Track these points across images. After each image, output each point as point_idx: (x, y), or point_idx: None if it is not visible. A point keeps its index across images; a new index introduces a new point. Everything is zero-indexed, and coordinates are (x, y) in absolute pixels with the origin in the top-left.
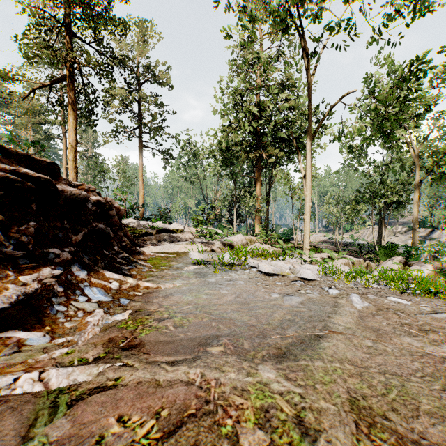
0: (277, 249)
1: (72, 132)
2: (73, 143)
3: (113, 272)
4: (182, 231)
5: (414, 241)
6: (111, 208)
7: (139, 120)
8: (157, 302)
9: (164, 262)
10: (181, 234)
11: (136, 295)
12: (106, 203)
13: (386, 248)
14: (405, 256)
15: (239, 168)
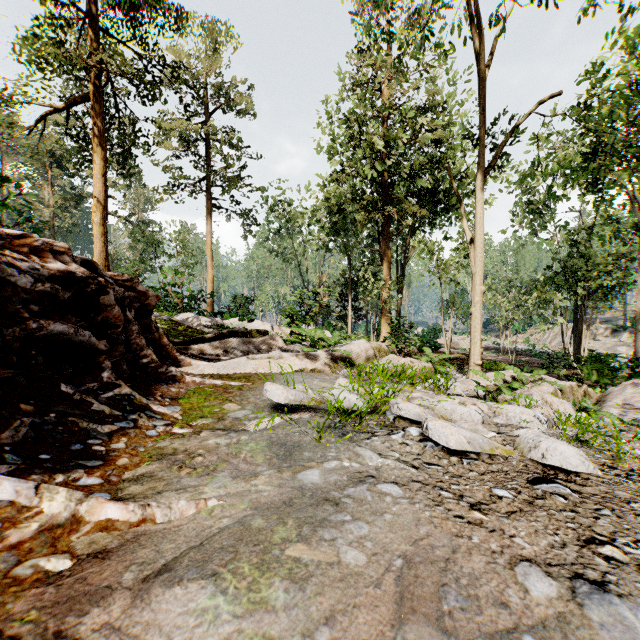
0: (426, 366)
1: (98, 180)
2: (100, 196)
3: (49, 453)
4: (266, 334)
5: (638, 349)
6: (105, 289)
7: (207, 166)
8: (91, 637)
9: (212, 403)
10: (263, 339)
11: (41, 580)
12: (88, 279)
13: (596, 361)
14: (627, 374)
15: (356, 238)
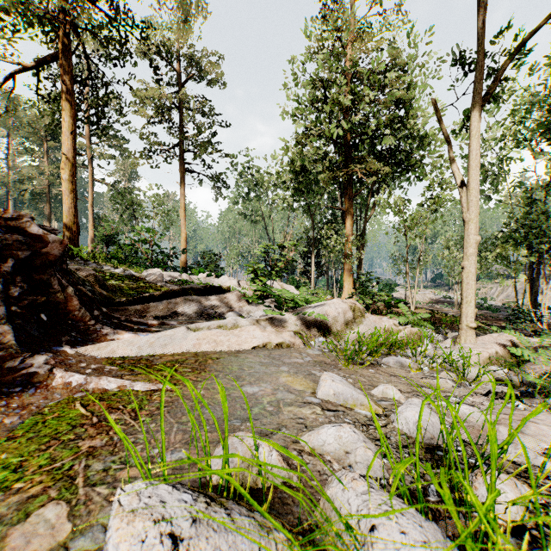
0: (414, 330)
1: (67, 137)
2: (69, 153)
3: None
4: (227, 290)
5: None
6: None
7: (180, 133)
8: None
9: (1, 505)
10: (222, 297)
11: None
12: None
13: None
14: None
15: (318, 200)
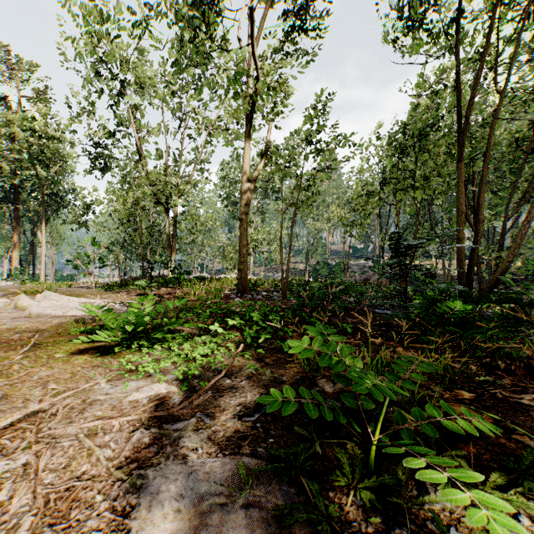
0: None
1: None
2: None
3: None
4: None
5: None
6: None
7: None
8: None
9: None
10: None
11: None
12: None
13: None
14: None
15: None
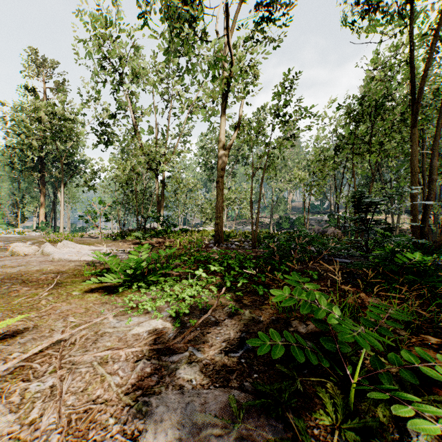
0: None
1: None
2: None
3: None
4: None
5: None
6: None
7: None
8: None
9: None
10: None
11: None
12: None
13: None
14: None
15: None
